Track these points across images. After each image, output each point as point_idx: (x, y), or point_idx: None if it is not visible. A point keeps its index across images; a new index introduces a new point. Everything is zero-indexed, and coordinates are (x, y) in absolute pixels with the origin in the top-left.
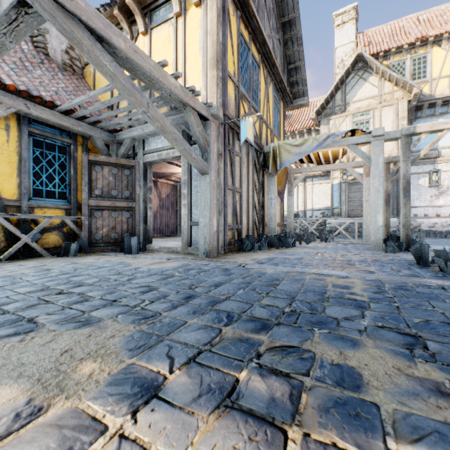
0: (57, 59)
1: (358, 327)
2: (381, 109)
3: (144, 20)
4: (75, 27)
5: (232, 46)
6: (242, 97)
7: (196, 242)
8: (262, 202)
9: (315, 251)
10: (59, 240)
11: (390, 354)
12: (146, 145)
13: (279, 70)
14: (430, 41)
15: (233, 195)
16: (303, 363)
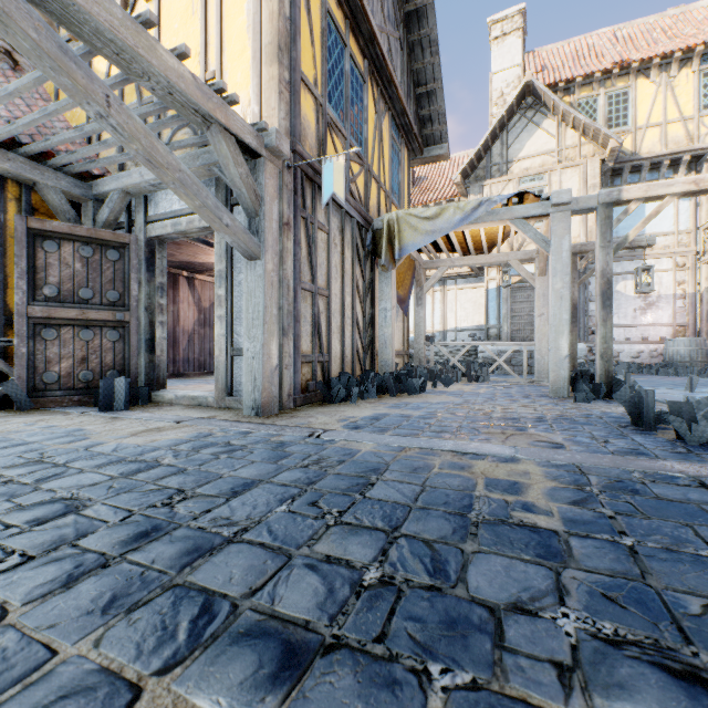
0: None
1: (555, 648)
2: (561, 171)
3: None
4: None
5: (311, 29)
6: (332, 126)
7: (242, 386)
8: (370, 315)
9: (458, 400)
10: None
11: None
12: (152, 206)
13: (400, 92)
14: (634, 68)
15: (313, 301)
16: None
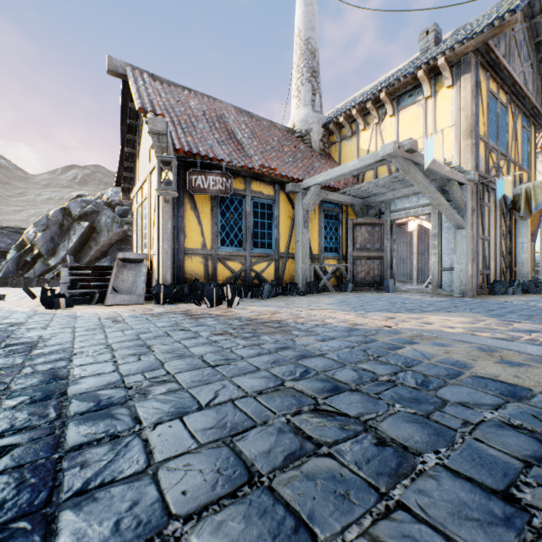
0: (316, 148)
1: None
2: None
3: (392, 106)
4: (409, 166)
5: (482, 109)
6: (491, 149)
7: (446, 284)
8: (509, 246)
9: None
10: (334, 281)
11: None
12: (392, 206)
13: (531, 99)
14: None
15: (482, 244)
16: None
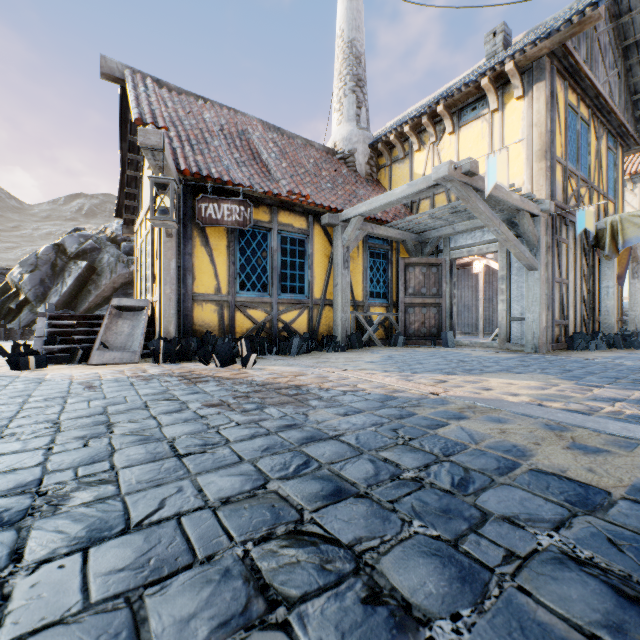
0: (362, 172)
1: None
2: None
3: (452, 121)
4: (469, 192)
5: (559, 125)
6: (569, 174)
7: (516, 338)
8: (592, 291)
9: None
10: (382, 333)
11: None
12: (452, 242)
13: (618, 114)
14: None
15: (559, 288)
16: None
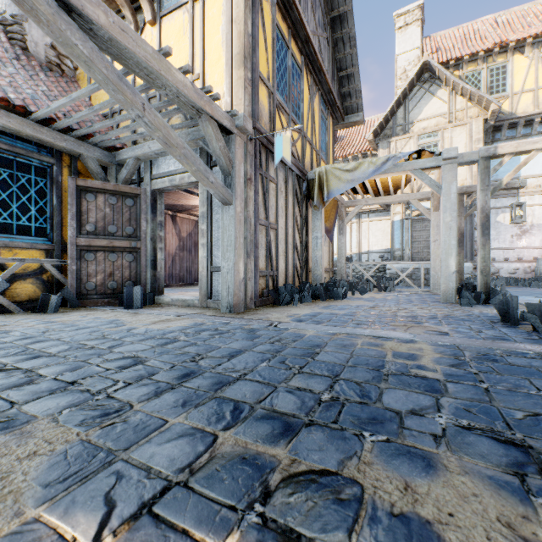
0: (39, 55)
1: (433, 429)
2: (452, 129)
3: (152, 6)
4: None
5: (265, 40)
6: (279, 107)
7: (218, 293)
8: (306, 241)
9: (371, 304)
10: (36, 291)
11: (489, 486)
12: (155, 168)
13: (327, 77)
14: (511, 47)
15: (266, 233)
16: (341, 512)
